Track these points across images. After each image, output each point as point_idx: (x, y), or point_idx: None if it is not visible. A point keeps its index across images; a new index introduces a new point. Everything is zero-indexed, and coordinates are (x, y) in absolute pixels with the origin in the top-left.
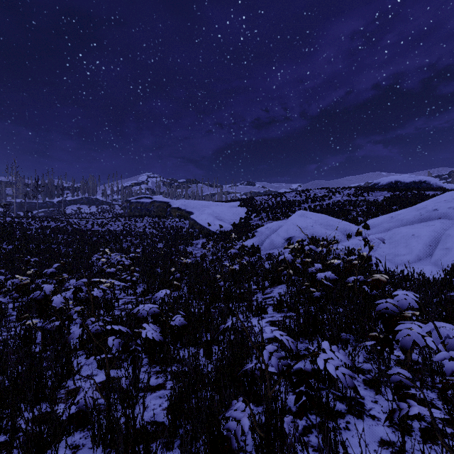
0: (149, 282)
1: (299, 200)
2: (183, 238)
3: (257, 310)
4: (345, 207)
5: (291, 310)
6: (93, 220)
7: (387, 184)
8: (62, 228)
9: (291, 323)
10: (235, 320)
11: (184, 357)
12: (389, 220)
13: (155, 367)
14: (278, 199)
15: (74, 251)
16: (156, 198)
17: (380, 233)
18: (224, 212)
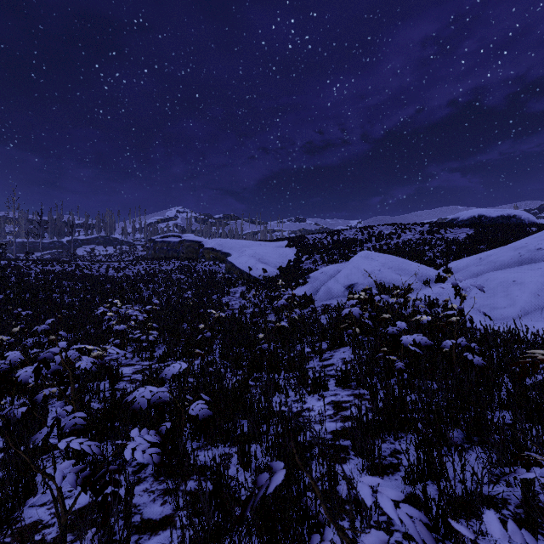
0: (170, 343)
1: (361, 238)
2: (218, 286)
3: (314, 385)
4: (419, 247)
5: (361, 385)
6: (109, 263)
7: (469, 218)
8: (68, 273)
9: (364, 406)
10: (284, 400)
11: (208, 462)
12: (478, 263)
13: (163, 482)
14: (335, 238)
15: (80, 302)
16: (186, 237)
17: (468, 279)
18: (269, 253)
